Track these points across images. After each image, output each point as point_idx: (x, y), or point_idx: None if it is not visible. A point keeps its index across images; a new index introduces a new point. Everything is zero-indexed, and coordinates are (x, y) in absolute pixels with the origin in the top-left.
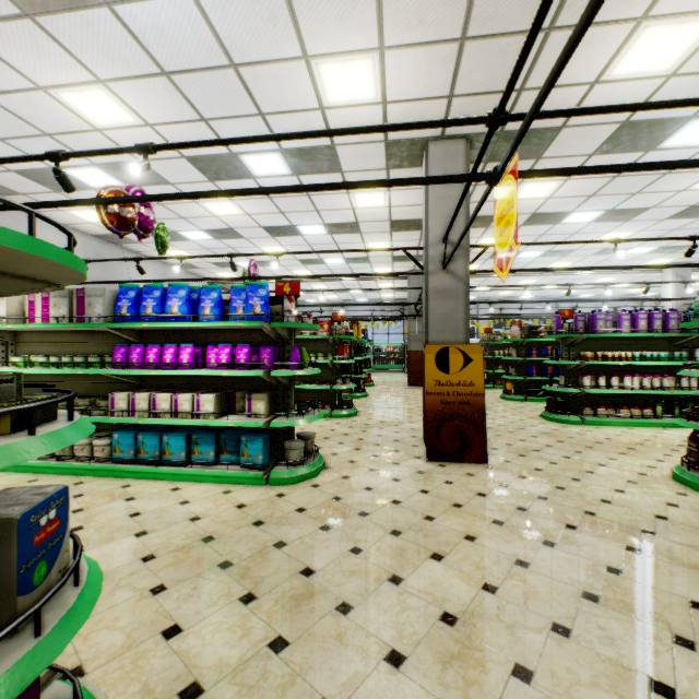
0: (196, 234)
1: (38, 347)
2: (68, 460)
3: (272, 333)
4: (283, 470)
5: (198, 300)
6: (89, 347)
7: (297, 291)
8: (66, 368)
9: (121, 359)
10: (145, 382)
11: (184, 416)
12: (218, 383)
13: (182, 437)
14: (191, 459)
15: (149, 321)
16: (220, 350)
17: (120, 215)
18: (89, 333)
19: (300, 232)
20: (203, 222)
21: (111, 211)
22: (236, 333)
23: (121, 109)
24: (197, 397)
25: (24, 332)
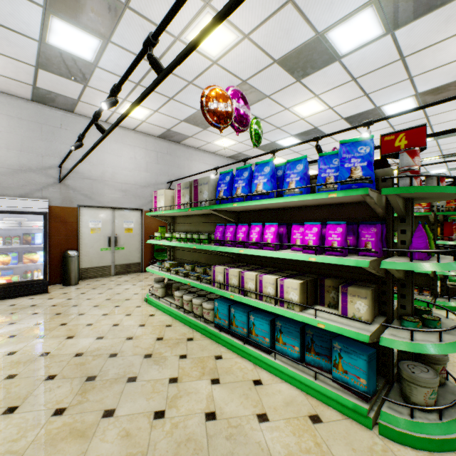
0: (287, 140)
1: (183, 227)
2: (190, 313)
3: (378, 206)
4: (401, 414)
5: (282, 177)
6: (206, 227)
7: (420, 141)
8: (188, 243)
9: (219, 237)
10: (241, 257)
11: (267, 299)
12: (304, 265)
13: (266, 321)
14: (275, 346)
15: (238, 201)
16: (305, 229)
17: (218, 110)
18: (206, 216)
19: (384, 113)
20: (293, 127)
21: (211, 107)
22: (324, 210)
23: (225, 29)
24: (280, 281)
25: (177, 217)
